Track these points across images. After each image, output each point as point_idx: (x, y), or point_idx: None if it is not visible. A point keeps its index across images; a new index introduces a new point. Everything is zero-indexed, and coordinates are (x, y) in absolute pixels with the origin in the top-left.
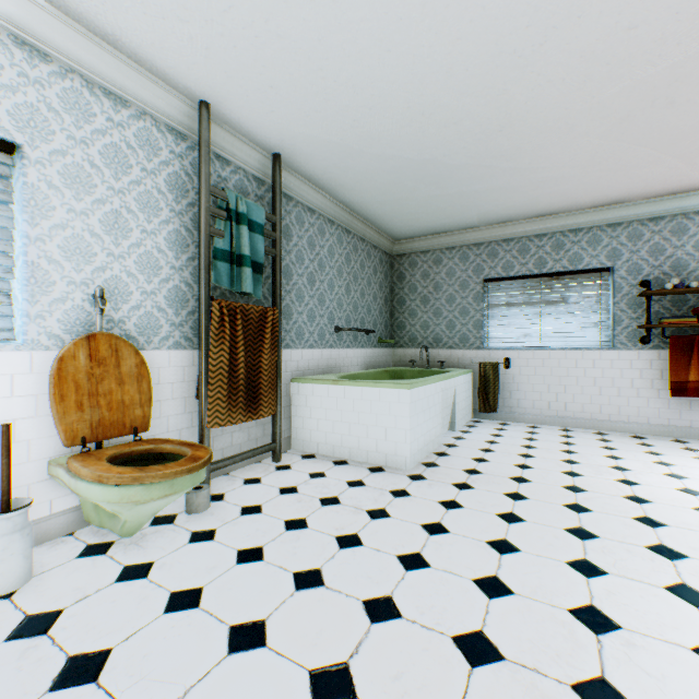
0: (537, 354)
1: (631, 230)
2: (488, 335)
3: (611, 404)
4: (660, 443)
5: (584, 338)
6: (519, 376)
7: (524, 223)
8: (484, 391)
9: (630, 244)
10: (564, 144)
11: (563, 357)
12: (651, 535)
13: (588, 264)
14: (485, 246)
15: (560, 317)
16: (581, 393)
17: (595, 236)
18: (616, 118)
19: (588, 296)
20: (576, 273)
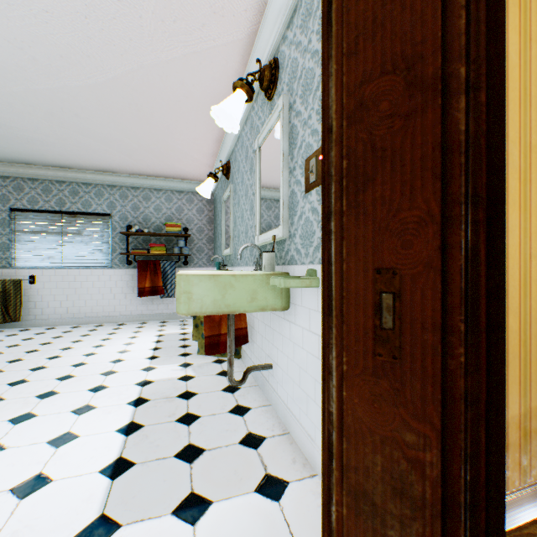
0: (60, 272)
1: (123, 192)
2: (17, 256)
3: (111, 305)
4: (129, 326)
5: (95, 260)
6: (44, 289)
7: (47, 169)
8: (6, 304)
9: (122, 200)
10: (18, 115)
11: (79, 274)
12: (1, 392)
13: (96, 209)
14: (13, 180)
15: (78, 245)
16: (92, 299)
17: (101, 191)
18: (45, 110)
19: (97, 231)
20: (88, 214)
